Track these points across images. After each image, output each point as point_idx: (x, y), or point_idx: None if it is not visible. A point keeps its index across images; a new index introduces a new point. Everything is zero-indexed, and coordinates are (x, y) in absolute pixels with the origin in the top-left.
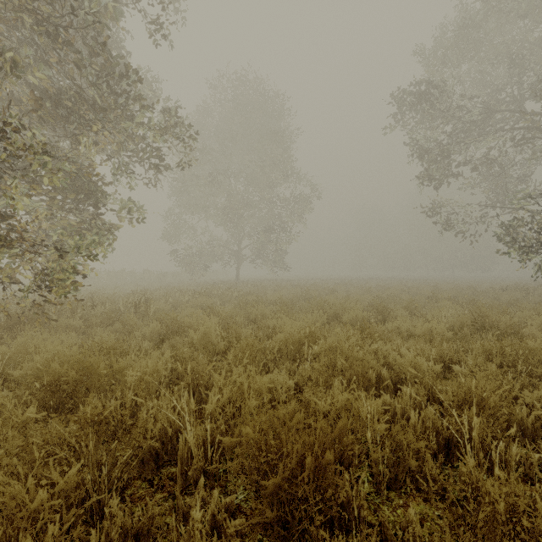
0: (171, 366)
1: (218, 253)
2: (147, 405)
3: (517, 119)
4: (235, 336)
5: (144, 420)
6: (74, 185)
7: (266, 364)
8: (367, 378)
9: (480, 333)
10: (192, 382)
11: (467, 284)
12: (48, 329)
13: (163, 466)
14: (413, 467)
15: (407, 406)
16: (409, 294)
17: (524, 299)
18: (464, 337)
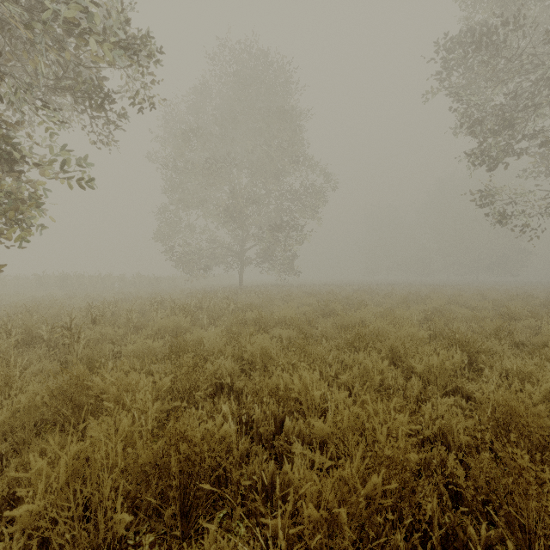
0: None
1: (219, 255)
2: None
3: None
4: (183, 455)
5: None
6: None
7: None
8: None
9: None
10: None
11: (516, 292)
12: None
13: None
14: None
15: None
16: (457, 305)
17: None
18: None
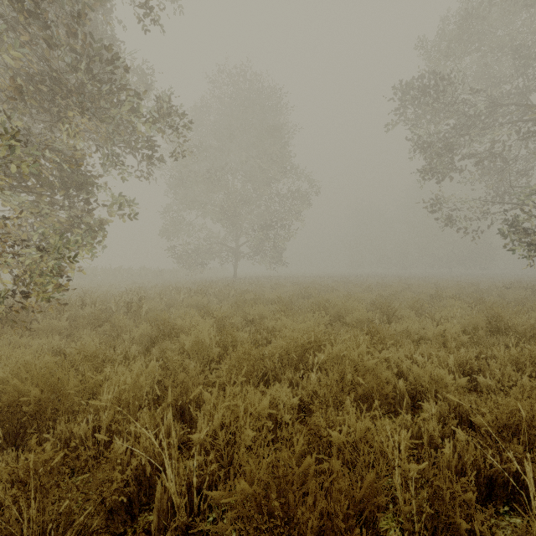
0: (158, 377)
1: (216, 250)
2: (124, 431)
3: (522, 113)
4: (230, 340)
5: (117, 454)
6: (61, 177)
7: (265, 372)
8: (384, 395)
9: (497, 336)
10: (181, 397)
11: (468, 282)
12: (31, 331)
13: (139, 511)
14: (463, 530)
15: (435, 431)
16: (410, 292)
17: (531, 297)
18: (479, 340)
